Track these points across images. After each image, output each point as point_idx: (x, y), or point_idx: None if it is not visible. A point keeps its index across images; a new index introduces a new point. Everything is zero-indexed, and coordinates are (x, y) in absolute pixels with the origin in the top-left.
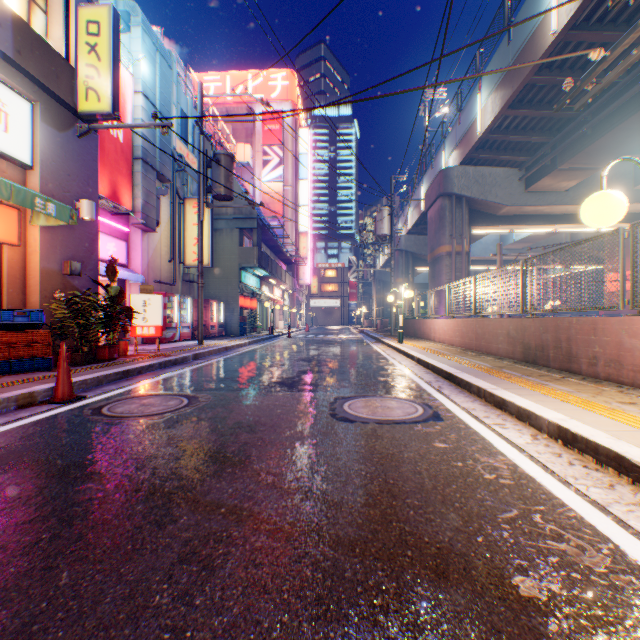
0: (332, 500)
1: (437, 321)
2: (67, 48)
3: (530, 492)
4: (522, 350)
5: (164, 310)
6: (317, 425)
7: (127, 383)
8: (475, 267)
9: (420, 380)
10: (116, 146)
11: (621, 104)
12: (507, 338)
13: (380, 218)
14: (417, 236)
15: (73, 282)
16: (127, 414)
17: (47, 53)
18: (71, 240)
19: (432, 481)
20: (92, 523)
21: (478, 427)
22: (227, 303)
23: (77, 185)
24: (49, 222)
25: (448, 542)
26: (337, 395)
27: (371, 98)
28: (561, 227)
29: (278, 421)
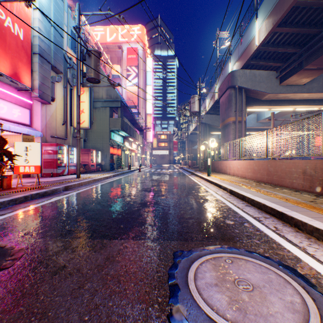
0: None
1: (232, 162)
2: None
3: None
4: None
5: (55, 155)
6: None
7: None
8: None
9: (248, 216)
10: (17, 41)
11: None
12: (303, 175)
13: (193, 101)
14: (211, 115)
15: None
16: None
17: None
18: None
19: None
20: None
21: None
22: (102, 151)
23: None
24: None
25: None
26: (176, 247)
27: None
28: (298, 107)
29: None
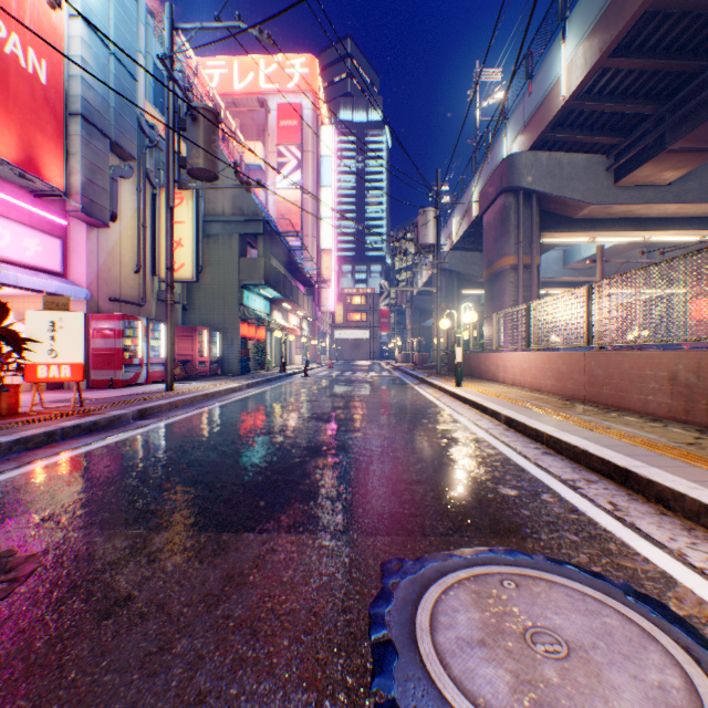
0: None
1: (510, 355)
2: None
3: None
4: None
5: (119, 339)
6: None
7: None
8: None
9: (548, 477)
10: (32, 87)
11: None
12: (671, 385)
13: (424, 222)
14: (464, 252)
15: None
16: None
17: None
18: None
19: None
20: None
21: None
22: (224, 332)
23: None
24: None
25: None
26: (387, 552)
27: None
28: (655, 235)
29: None
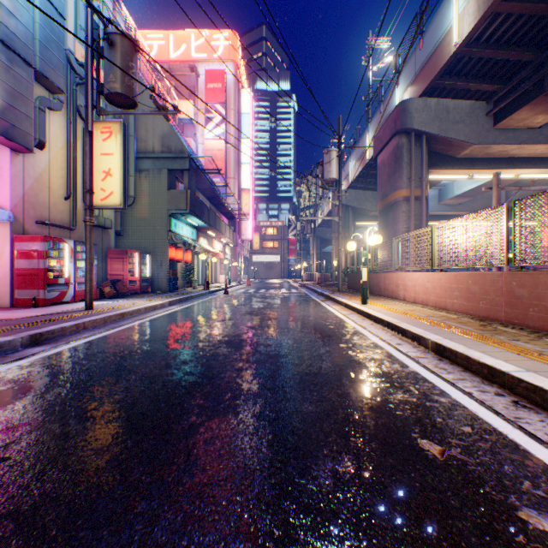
0: None
1: (411, 275)
2: None
3: None
4: None
5: (42, 260)
6: None
7: None
8: None
9: None
10: None
11: None
12: None
13: (328, 160)
14: (358, 191)
15: None
16: None
17: None
18: None
19: None
20: None
21: None
22: (154, 254)
23: None
24: None
25: None
26: None
27: None
28: (524, 172)
29: None
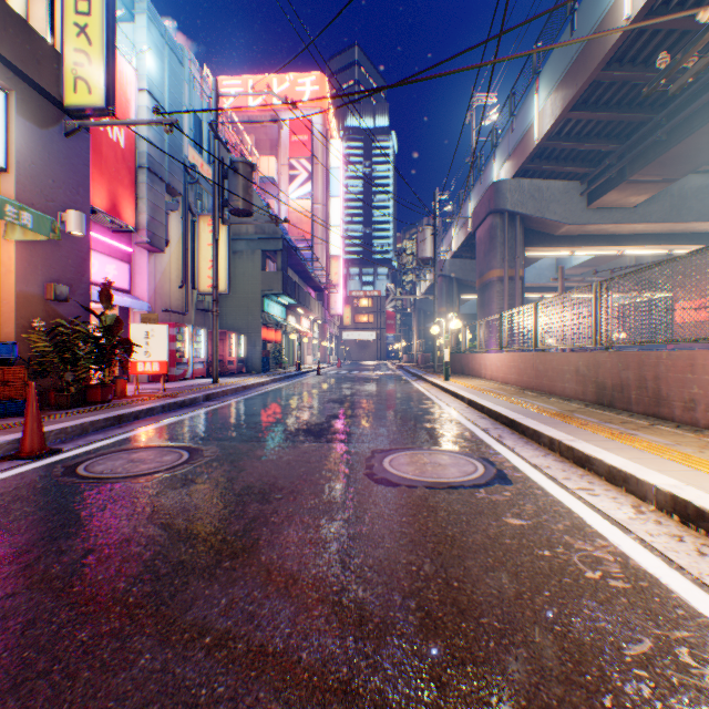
0: (372, 620)
1: (489, 356)
2: (51, 29)
3: (659, 604)
4: (595, 390)
5: (173, 343)
6: (350, 491)
7: (119, 431)
8: (528, 295)
9: (475, 427)
10: (116, 152)
11: (703, 104)
12: (576, 376)
13: (422, 238)
14: (463, 260)
15: (58, 309)
16: (107, 474)
17: (25, 33)
18: (56, 259)
19: (514, 584)
20: (1, 668)
21: (559, 493)
22: (248, 335)
23: (64, 193)
24: (26, 236)
25: (559, 708)
26: (375, 447)
27: (417, 80)
28: (628, 249)
29: (300, 485)
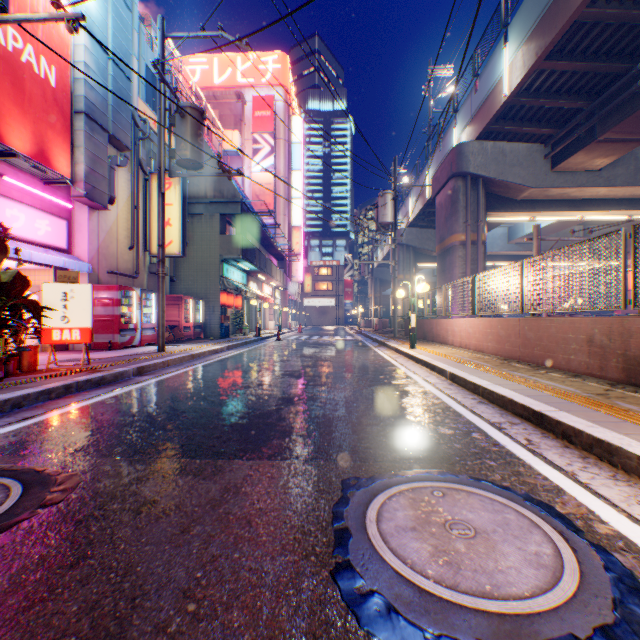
0: None
1: (457, 321)
2: None
3: None
4: (624, 366)
5: (117, 307)
6: None
7: None
8: None
9: (480, 420)
10: (44, 90)
11: None
12: (589, 346)
13: (383, 203)
14: (419, 229)
15: None
16: None
17: None
18: None
19: None
20: None
21: None
22: (206, 300)
23: None
24: None
25: None
26: (346, 472)
27: None
28: (588, 214)
29: None
